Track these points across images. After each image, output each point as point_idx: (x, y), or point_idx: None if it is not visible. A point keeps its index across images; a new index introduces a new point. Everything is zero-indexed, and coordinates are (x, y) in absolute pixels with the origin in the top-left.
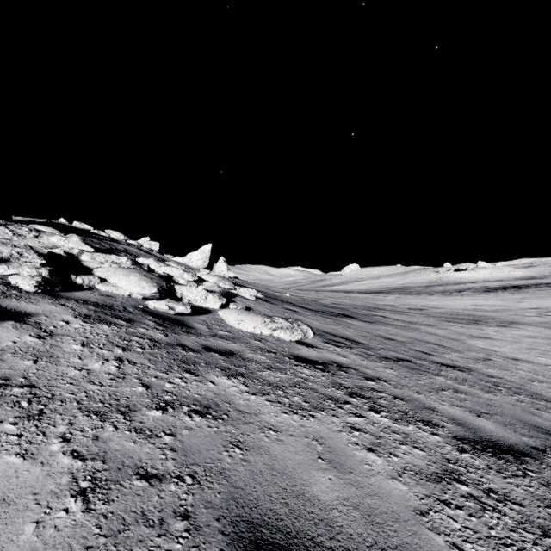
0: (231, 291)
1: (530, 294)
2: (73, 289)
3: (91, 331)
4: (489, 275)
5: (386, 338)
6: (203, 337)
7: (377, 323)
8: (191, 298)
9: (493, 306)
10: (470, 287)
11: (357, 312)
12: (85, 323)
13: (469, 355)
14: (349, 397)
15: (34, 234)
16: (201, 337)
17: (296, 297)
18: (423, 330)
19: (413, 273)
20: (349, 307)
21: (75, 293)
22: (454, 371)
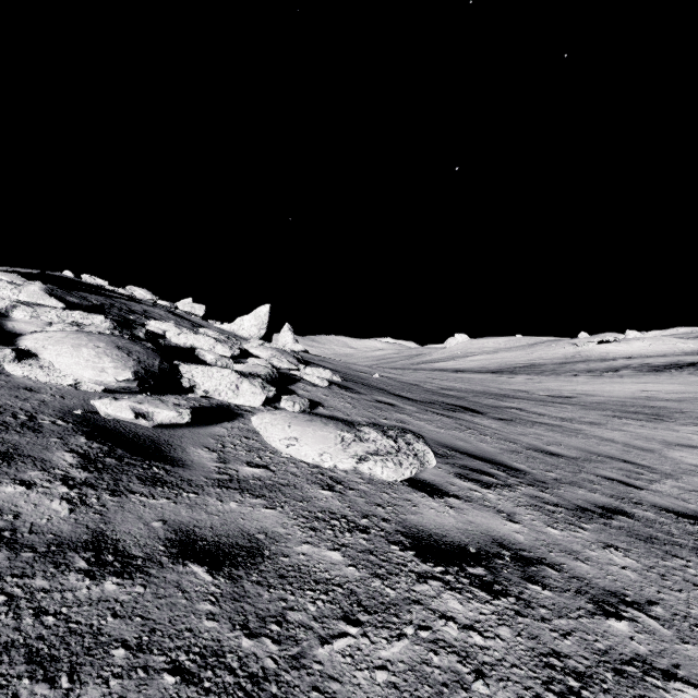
0: (291, 372)
1: None
2: None
3: None
4: (647, 348)
5: (548, 453)
6: (193, 492)
7: (517, 421)
8: (210, 387)
9: (674, 392)
10: (625, 364)
11: (481, 403)
12: None
13: (692, 482)
14: None
15: None
16: (188, 493)
17: (389, 379)
18: (588, 432)
19: (542, 345)
20: (467, 395)
21: None
22: None
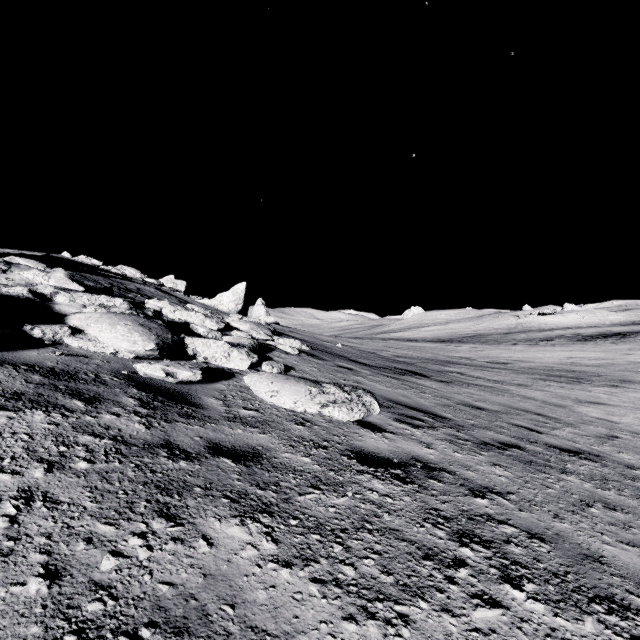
0: (267, 342)
1: (639, 344)
2: (25, 346)
3: (5, 427)
4: (580, 319)
5: (474, 407)
6: (213, 423)
7: (456, 383)
8: (208, 355)
9: (595, 359)
10: (559, 334)
11: (428, 368)
12: (3, 410)
13: (587, 430)
14: (459, 545)
15: (2, 268)
16: (210, 423)
17: (350, 348)
18: (514, 392)
19: (488, 317)
20: (417, 361)
21: (24, 352)
22: (581, 461)
